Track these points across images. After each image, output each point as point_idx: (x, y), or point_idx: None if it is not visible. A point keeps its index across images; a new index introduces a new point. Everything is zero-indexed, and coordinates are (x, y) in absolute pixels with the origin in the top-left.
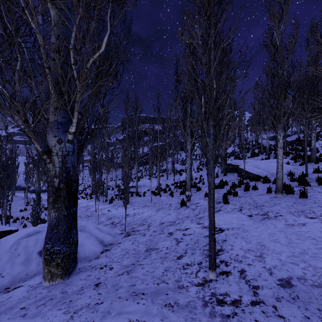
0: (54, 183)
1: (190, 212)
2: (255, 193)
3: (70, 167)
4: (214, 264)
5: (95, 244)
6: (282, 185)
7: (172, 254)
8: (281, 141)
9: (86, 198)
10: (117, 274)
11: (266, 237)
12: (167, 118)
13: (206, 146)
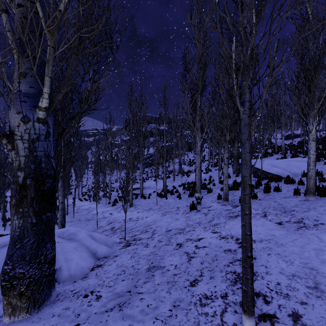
0: (18, 179)
1: (202, 217)
2: (278, 195)
3: (42, 157)
4: (251, 305)
5: (85, 258)
6: (315, 185)
7: (183, 277)
8: (314, 132)
9: (89, 200)
10: (105, 309)
11: (313, 255)
12: (173, 116)
13: (219, 141)
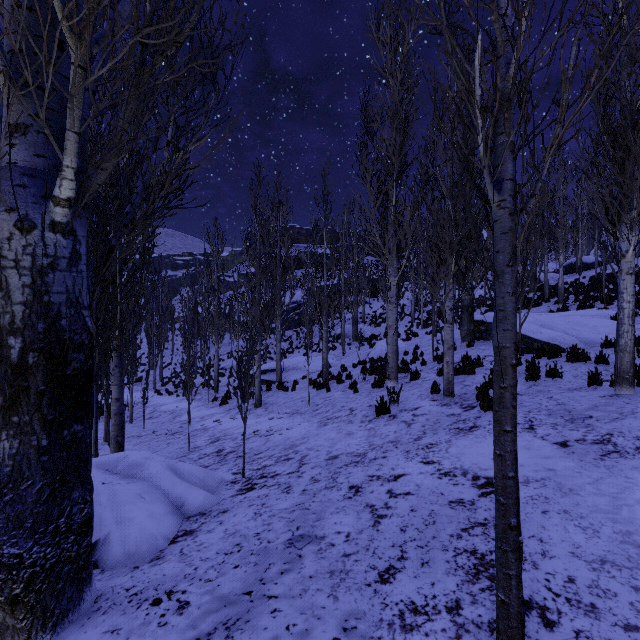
0: (9, 353)
1: (400, 430)
2: (556, 385)
3: (62, 306)
4: (518, 636)
5: (160, 516)
6: (633, 366)
7: (364, 562)
8: (630, 255)
9: (175, 394)
10: (196, 634)
11: None
12: (343, 227)
13: (435, 274)
